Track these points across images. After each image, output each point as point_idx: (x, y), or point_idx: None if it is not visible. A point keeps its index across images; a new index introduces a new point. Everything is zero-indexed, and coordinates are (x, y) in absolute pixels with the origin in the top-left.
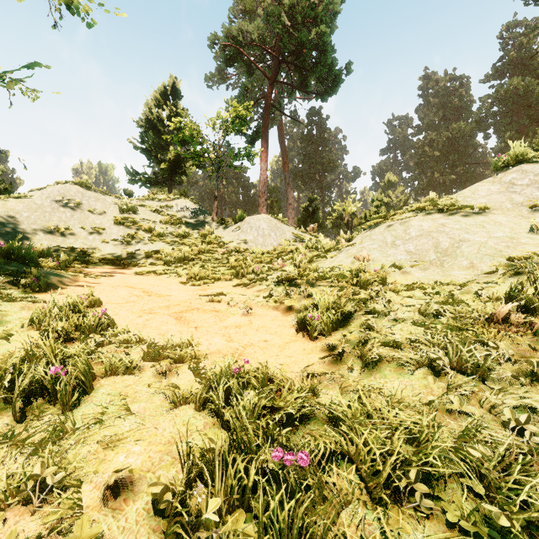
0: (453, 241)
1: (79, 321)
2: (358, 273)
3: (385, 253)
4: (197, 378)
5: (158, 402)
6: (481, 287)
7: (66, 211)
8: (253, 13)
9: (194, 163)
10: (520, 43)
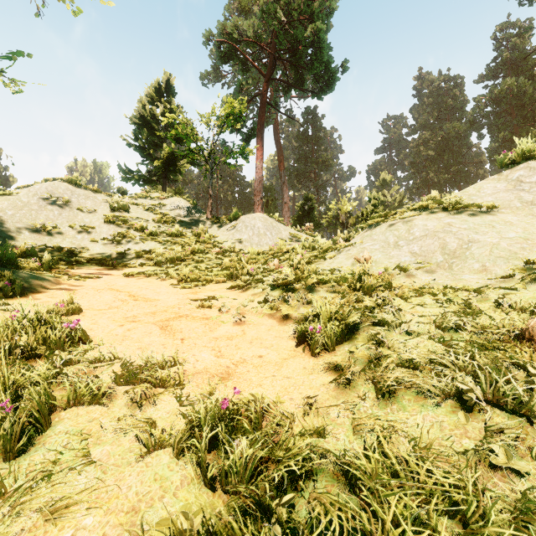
0: (461, 242)
1: (48, 334)
2: (361, 277)
3: (388, 254)
4: (178, 408)
5: (127, 445)
6: (501, 295)
7: (53, 209)
8: (248, 11)
9: (189, 161)
10: (514, 44)
